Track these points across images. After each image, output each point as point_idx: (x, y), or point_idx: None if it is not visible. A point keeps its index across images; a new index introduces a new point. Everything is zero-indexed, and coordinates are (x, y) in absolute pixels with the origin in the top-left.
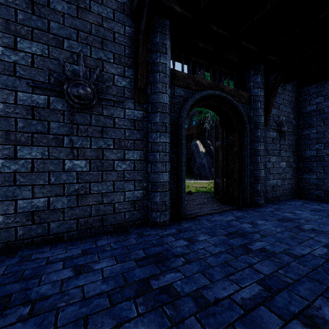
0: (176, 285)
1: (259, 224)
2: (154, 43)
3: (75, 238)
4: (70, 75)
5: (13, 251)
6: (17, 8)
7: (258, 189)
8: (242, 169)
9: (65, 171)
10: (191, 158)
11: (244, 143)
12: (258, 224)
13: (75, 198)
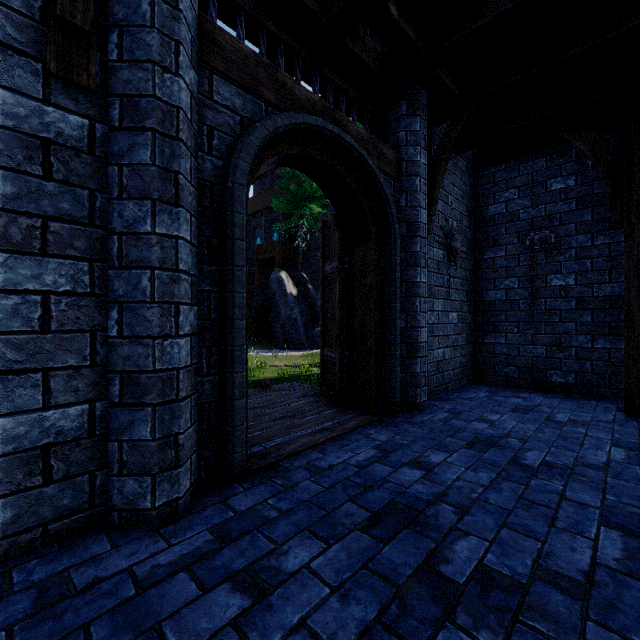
0: None
1: (438, 466)
2: None
3: None
4: None
5: None
6: None
7: (416, 372)
8: (384, 328)
9: None
10: (270, 306)
11: (390, 265)
12: (436, 467)
13: None
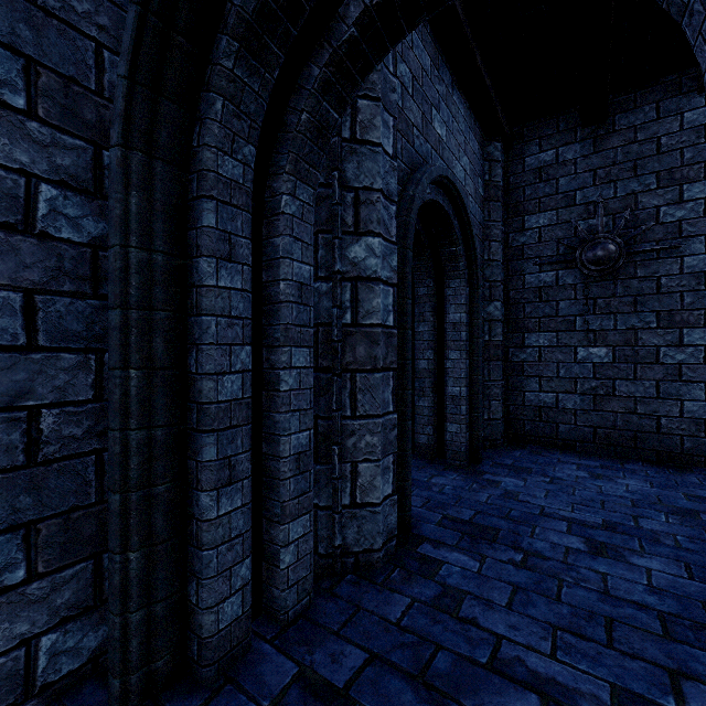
0: None
1: None
2: None
3: (591, 453)
4: (584, 236)
5: (522, 444)
6: (524, 186)
7: None
8: None
9: (577, 363)
10: None
11: None
12: None
13: (591, 399)
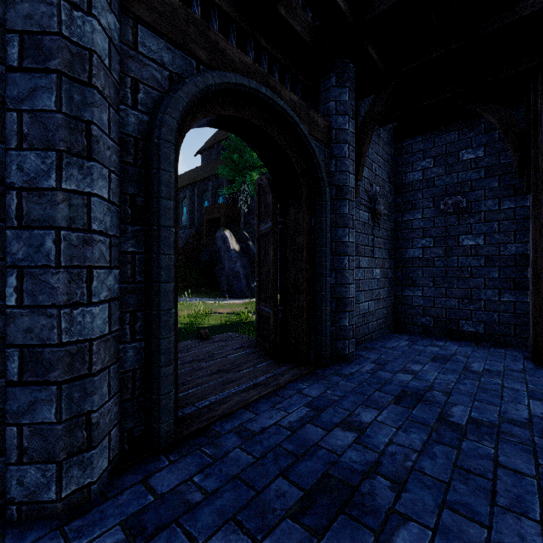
0: None
1: (369, 427)
2: None
3: None
4: None
5: None
6: None
7: (345, 325)
8: (316, 285)
9: None
10: (216, 260)
11: (321, 226)
12: (367, 428)
13: None
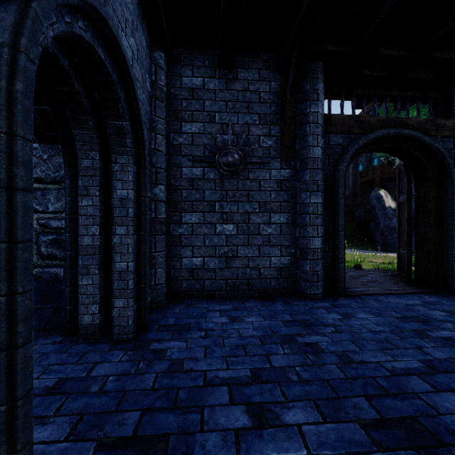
0: (321, 344)
1: None
2: (304, 92)
3: (224, 298)
4: (221, 145)
5: (180, 299)
6: (182, 99)
7: None
8: (442, 236)
9: (216, 235)
10: (370, 217)
11: (447, 196)
12: None
13: (224, 260)
